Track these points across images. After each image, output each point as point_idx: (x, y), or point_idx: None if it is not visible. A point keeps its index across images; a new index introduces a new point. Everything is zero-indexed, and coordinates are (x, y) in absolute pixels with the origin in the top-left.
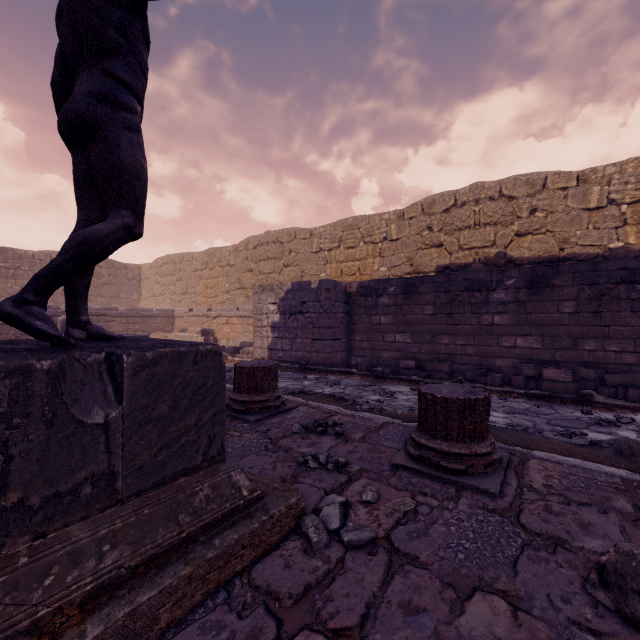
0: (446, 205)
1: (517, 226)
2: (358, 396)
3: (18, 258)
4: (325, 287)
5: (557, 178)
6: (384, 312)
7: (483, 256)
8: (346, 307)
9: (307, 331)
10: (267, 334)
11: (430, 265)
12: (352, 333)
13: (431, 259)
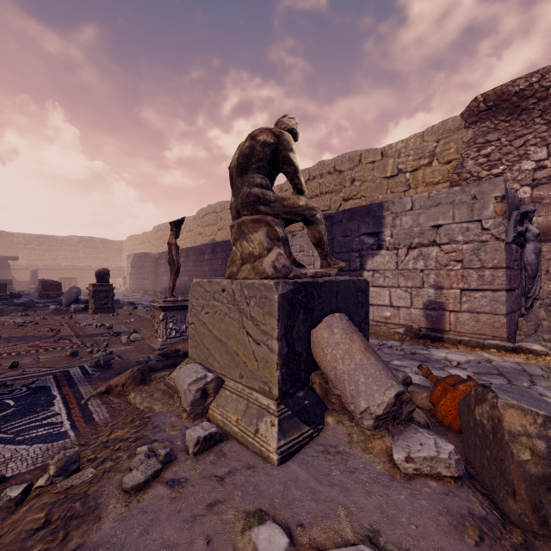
0: (202, 215)
1: (217, 226)
2: (115, 297)
3: (55, 241)
4: (139, 256)
5: (227, 204)
6: (163, 267)
7: (210, 240)
8: (154, 264)
9: (135, 275)
10: (129, 277)
11: (199, 244)
12: (157, 276)
13: (199, 241)
